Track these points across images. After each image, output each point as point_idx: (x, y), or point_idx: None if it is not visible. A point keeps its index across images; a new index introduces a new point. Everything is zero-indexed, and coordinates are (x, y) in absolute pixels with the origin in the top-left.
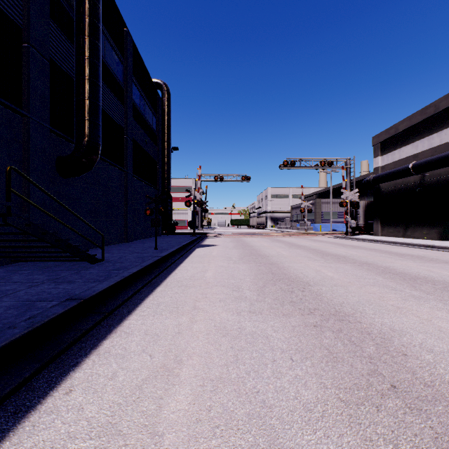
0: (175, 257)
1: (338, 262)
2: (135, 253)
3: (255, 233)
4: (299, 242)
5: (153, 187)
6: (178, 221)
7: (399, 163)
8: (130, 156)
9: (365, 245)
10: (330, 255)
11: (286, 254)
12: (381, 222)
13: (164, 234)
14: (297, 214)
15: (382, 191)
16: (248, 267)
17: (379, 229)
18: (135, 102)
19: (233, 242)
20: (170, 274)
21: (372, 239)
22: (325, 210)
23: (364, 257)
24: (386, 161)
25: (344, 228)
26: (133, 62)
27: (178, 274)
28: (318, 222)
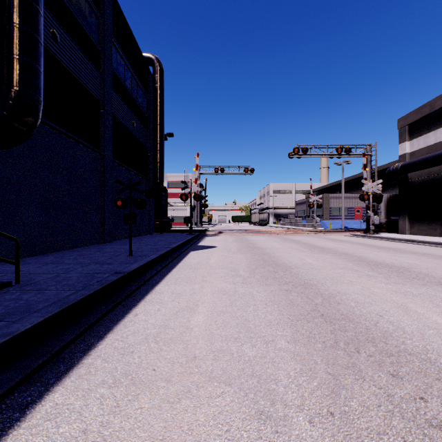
0: (153, 269)
1: (410, 280)
2: (92, 264)
3: (259, 231)
4: (316, 242)
5: (143, 178)
6: (177, 217)
7: (435, 147)
8: (109, 135)
9: (403, 246)
10: (379, 264)
11: (314, 262)
12: (409, 218)
13: (158, 232)
14: (302, 210)
15: (410, 181)
16: (269, 295)
17: (407, 226)
18: (118, 73)
19: (236, 242)
20: (121, 319)
21: (407, 239)
22: (334, 205)
23: (435, 269)
24: (417, 146)
25: (356, 225)
26: (115, 23)
27: (138, 319)
28: (326, 219)
